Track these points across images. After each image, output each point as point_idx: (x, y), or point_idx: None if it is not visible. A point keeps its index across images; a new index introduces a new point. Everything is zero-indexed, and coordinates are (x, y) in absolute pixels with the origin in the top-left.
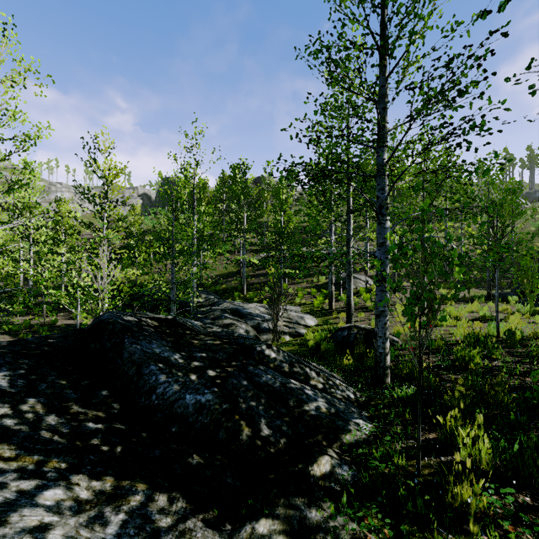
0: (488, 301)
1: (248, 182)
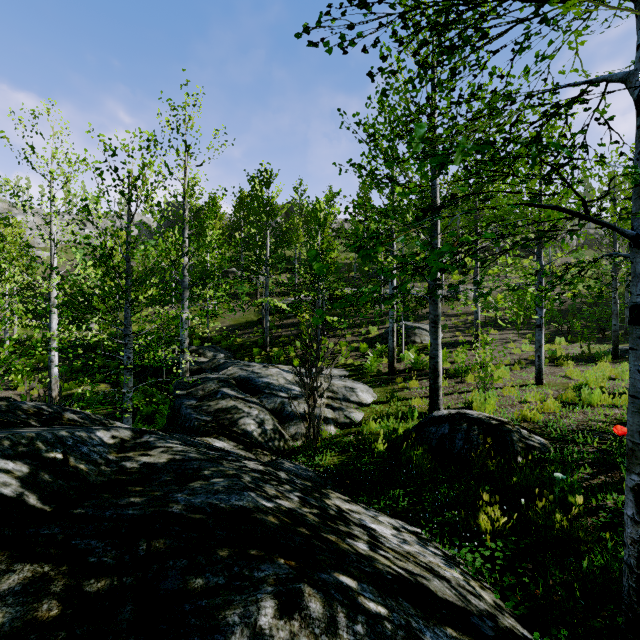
0: (616, 360)
1: (271, 196)
